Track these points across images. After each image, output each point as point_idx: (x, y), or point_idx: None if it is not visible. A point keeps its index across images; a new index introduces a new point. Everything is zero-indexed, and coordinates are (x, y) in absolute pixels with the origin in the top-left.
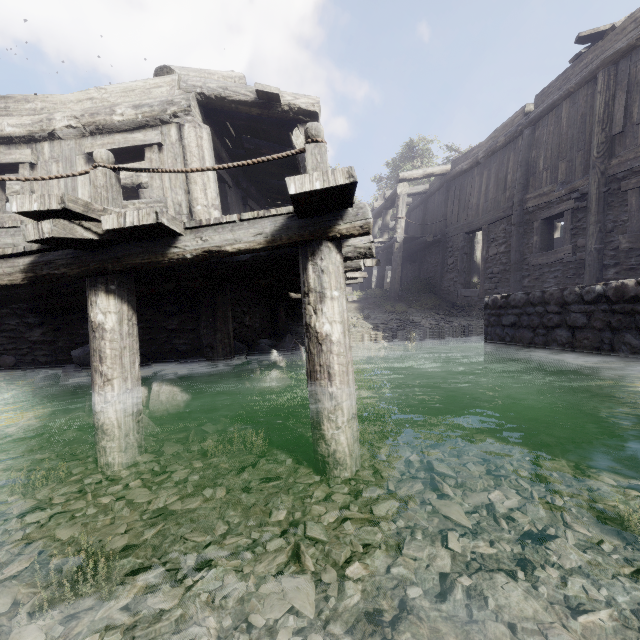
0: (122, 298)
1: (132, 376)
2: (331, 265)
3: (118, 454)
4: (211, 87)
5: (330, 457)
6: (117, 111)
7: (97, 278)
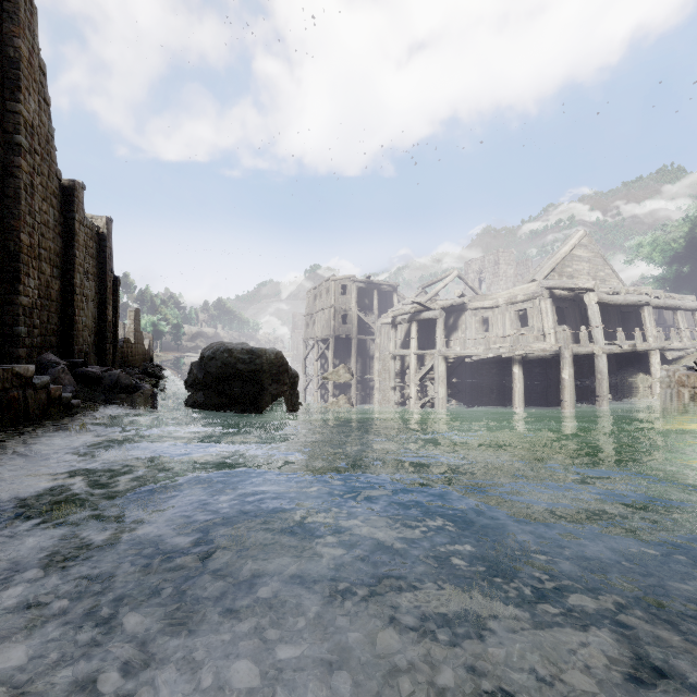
0: (519, 366)
1: (521, 384)
2: (566, 361)
3: (518, 401)
4: (550, 285)
5: (564, 406)
6: (518, 297)
7: (514, 361)
